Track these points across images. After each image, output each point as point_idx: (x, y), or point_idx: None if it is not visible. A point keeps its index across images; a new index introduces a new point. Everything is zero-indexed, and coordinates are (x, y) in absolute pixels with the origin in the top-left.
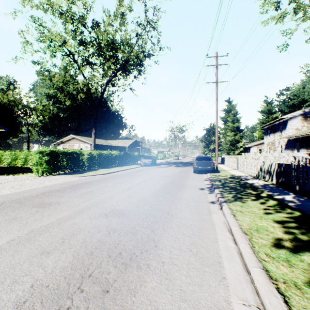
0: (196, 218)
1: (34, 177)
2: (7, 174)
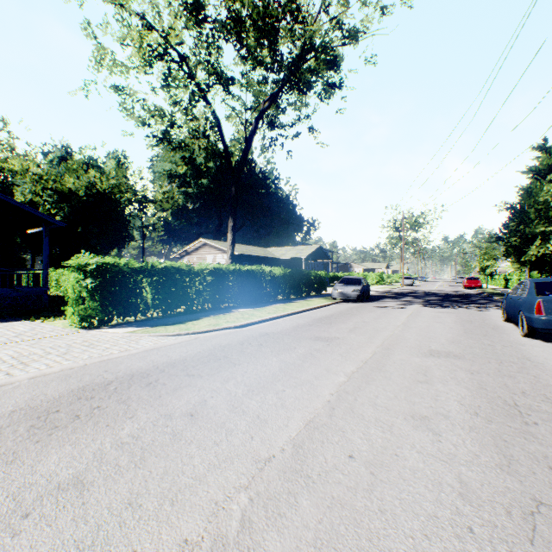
0: None
1: (71, 328)
2: (43, 315)
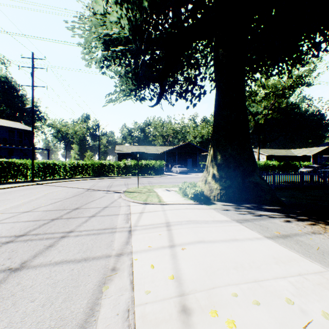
0: None
1: None
2: None
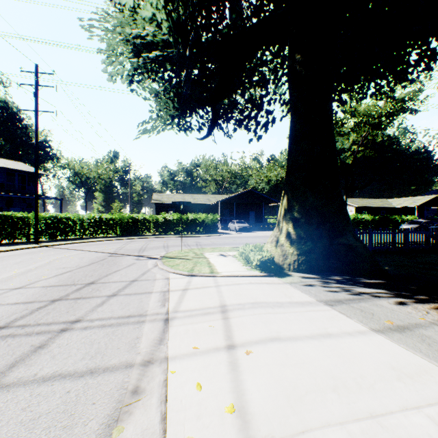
0: None
1: None
2: None
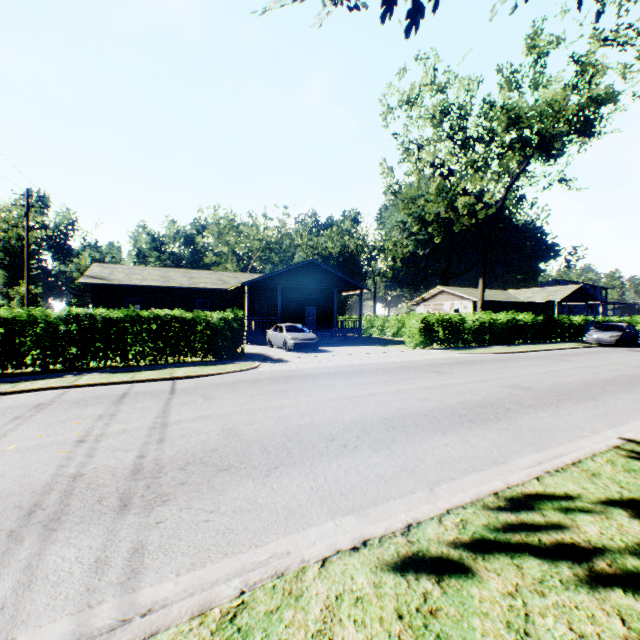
0: (634, 406)
1: (405, 349)
2: (373, 344)
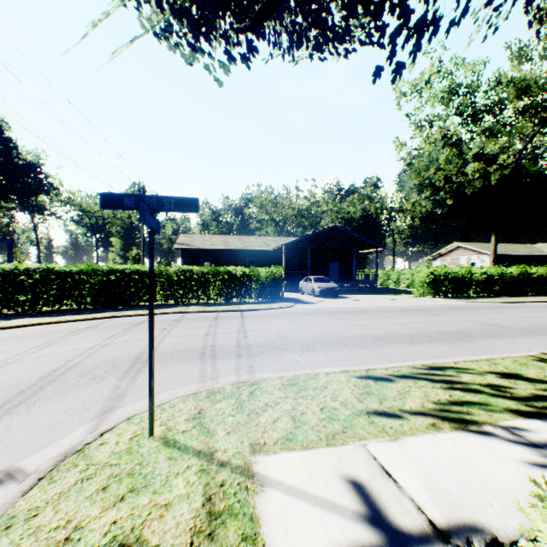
0: None
1: (413, 298)
2: (386, 293)
